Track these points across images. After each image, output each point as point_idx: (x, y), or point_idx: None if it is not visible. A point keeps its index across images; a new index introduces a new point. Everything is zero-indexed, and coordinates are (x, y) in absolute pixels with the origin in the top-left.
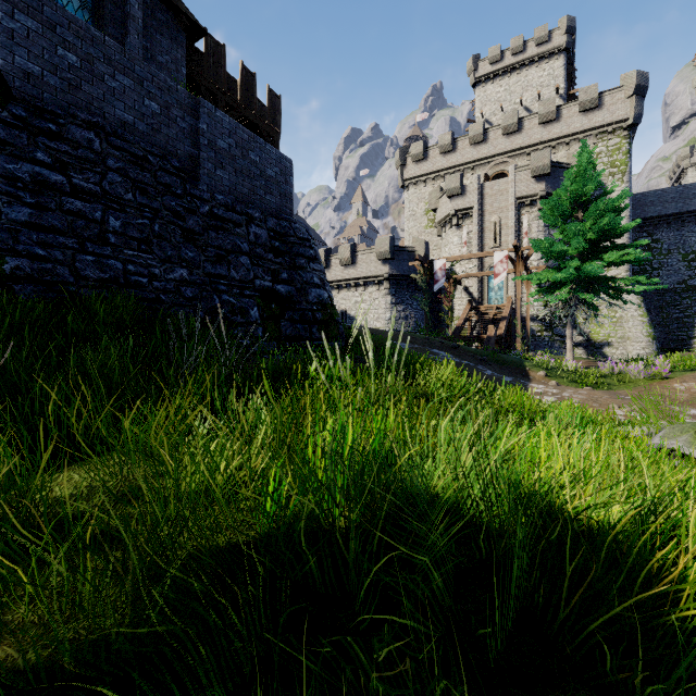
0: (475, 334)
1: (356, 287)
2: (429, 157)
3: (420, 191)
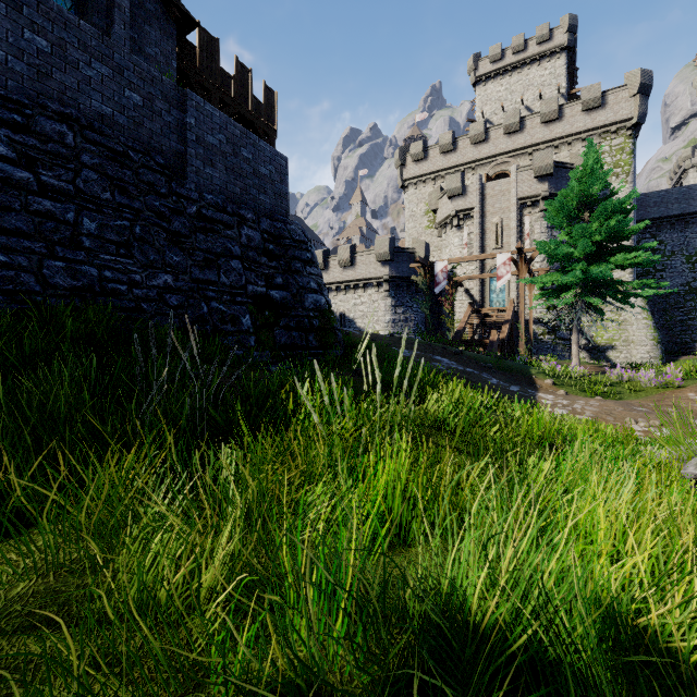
0: (476, 337)
1: (355, 289)
2: (429, 156)
3: (420, 192)
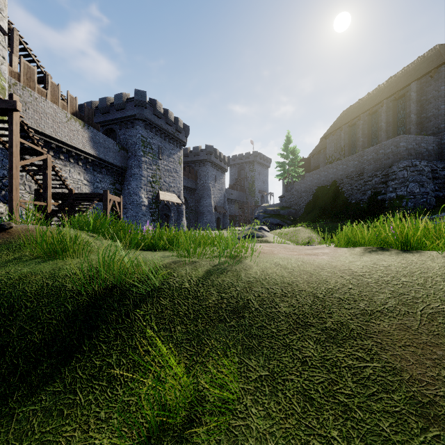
0: None
1: None
2: None
3: None
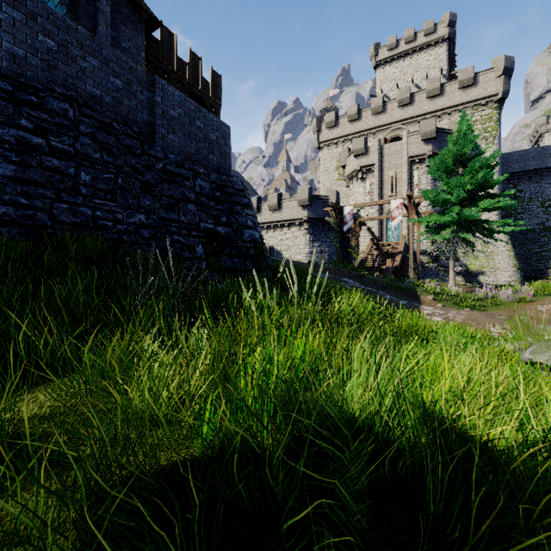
0: (376, 265)
1: (281, 228)
2: (339, 124)
3: (332, 152)
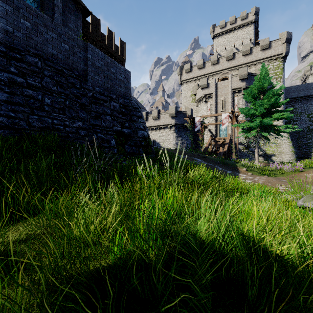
0: (214, 150)
1: (159, 129)
2: (192, 70)
3: (188, 86)
